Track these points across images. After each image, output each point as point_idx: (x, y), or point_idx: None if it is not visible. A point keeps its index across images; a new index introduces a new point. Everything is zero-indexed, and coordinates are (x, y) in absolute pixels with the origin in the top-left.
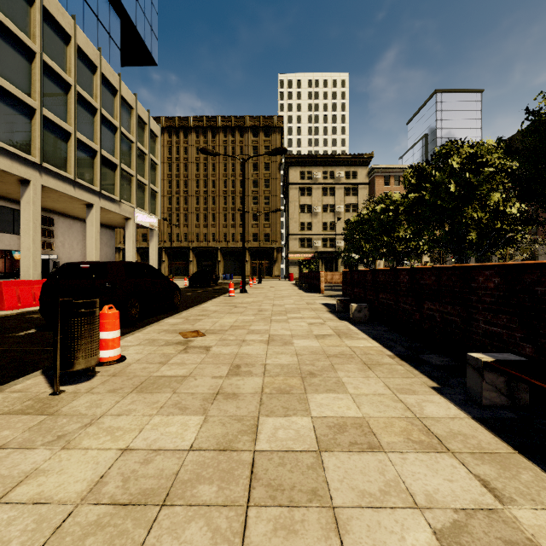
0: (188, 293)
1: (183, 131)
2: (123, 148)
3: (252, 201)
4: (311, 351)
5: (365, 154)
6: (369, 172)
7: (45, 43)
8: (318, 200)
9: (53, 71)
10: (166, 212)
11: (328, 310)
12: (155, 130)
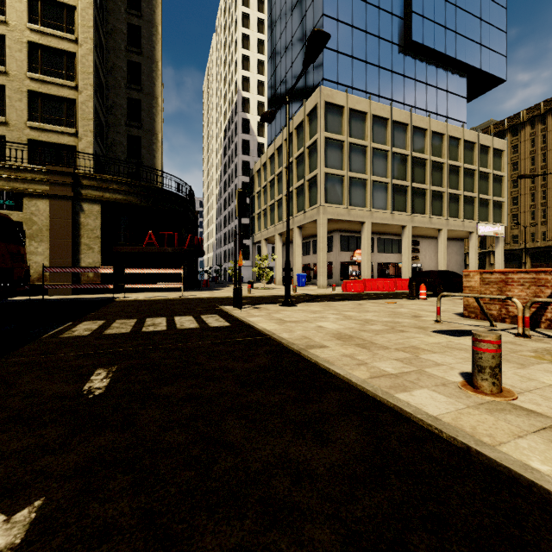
0: None
1: (551, 114)
2: (466, 179)
3: None
4: None
5: None
6: None
7: (413, 145)
8: None
9: (417, 158)
10: (528, 211)
11: None
12: (500, 146)
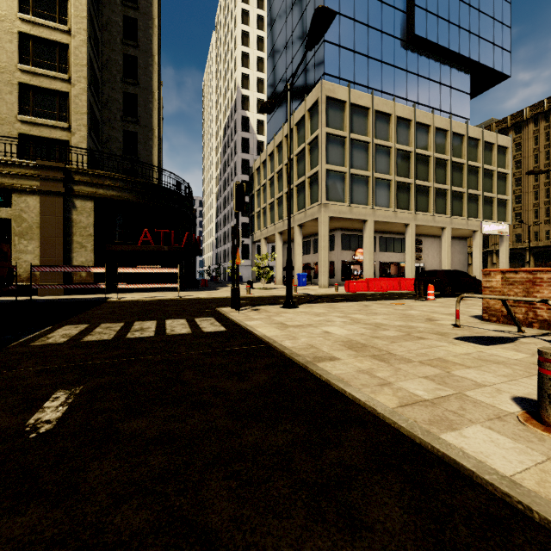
0: None
1: None
2: (470, 177)
3: None
4: None
5: None
6: None
7: (416, 141)
8: None
9: (420, 155)
10: (531, 209)
11: None
12: (504, 143)
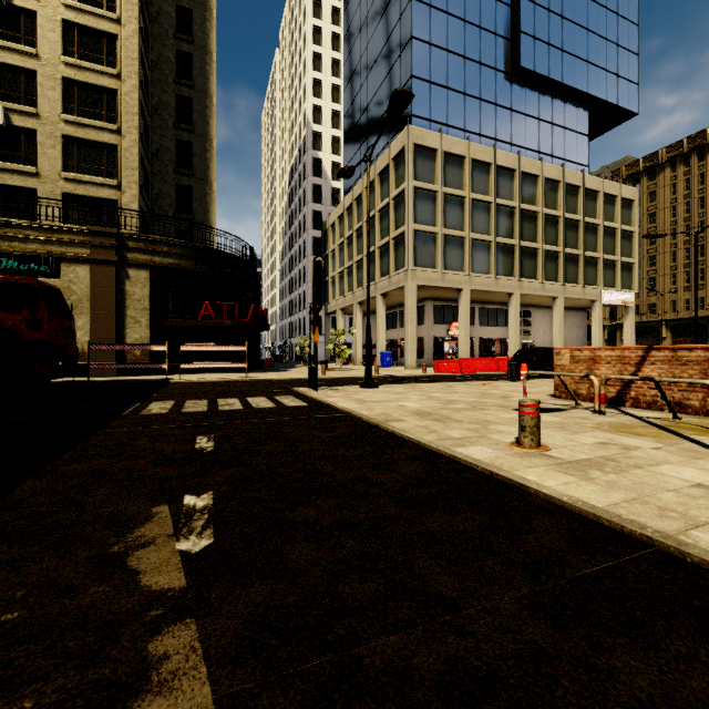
0: None
1: (697, 153)
2: (587, 236)
3: None
4: None
5: None
6: None
7: (522, 195)
8: None
9: (527, 211)
10: (668, 273)
11: None
12: (630, 195)
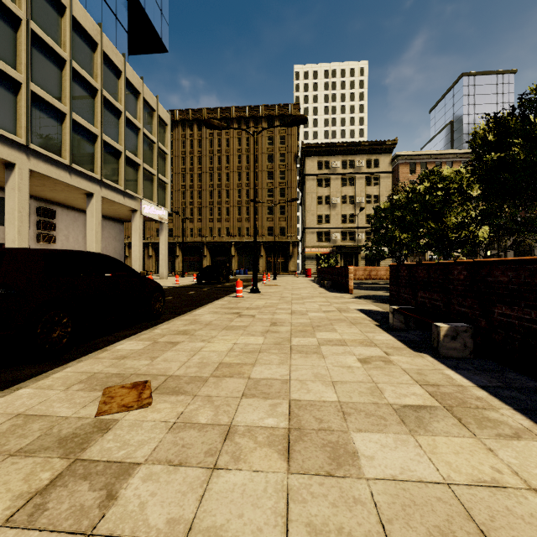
0: (190, 292)
1: (197, 124)
2: (128, 135)
3: (267, 194)
4: (441, 536)
5: (388, 141)
6: (393, 160)
7: (34, 12)
8: (337, 191)
9: (44, 43)
10: (180, 207)
11: (377, 325)
12: (165, 117)
